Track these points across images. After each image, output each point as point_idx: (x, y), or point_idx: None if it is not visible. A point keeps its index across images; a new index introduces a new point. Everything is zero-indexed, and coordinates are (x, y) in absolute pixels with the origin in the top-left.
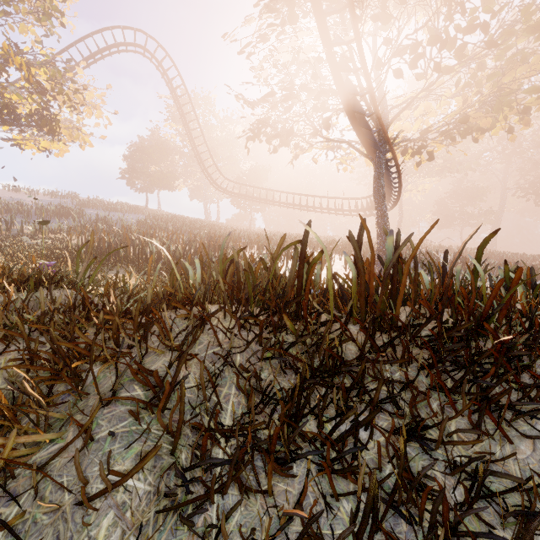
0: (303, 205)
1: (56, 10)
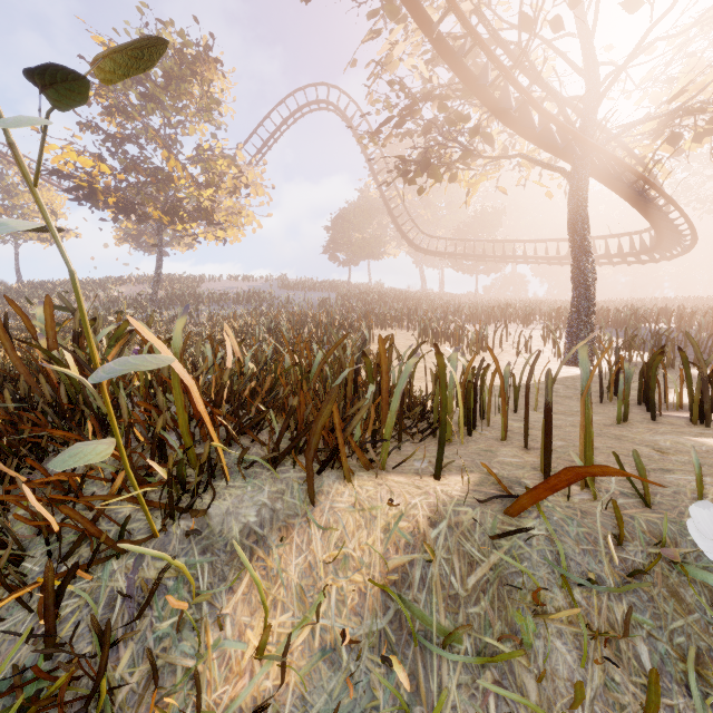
0: (539, 256)
1: (214, 103)
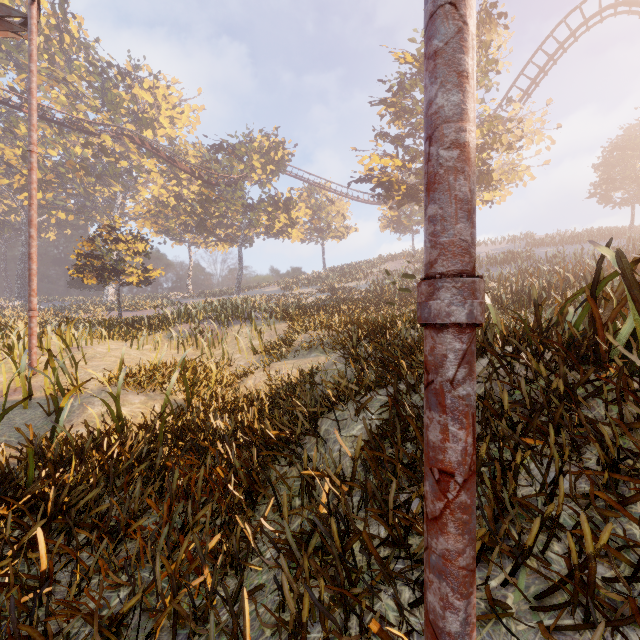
0: None
1: (491, 63)
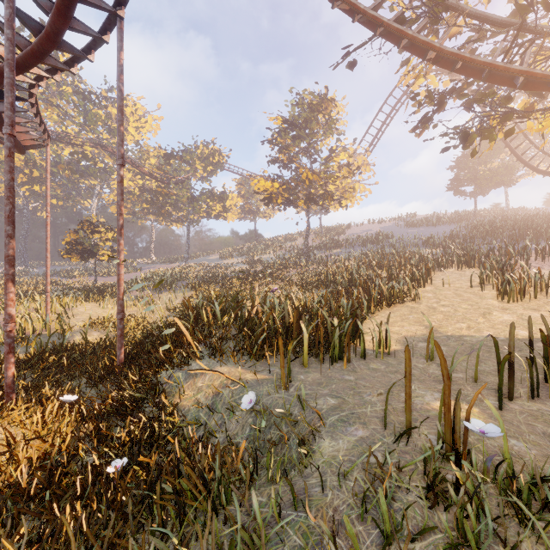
0: None
1: (332, 124)
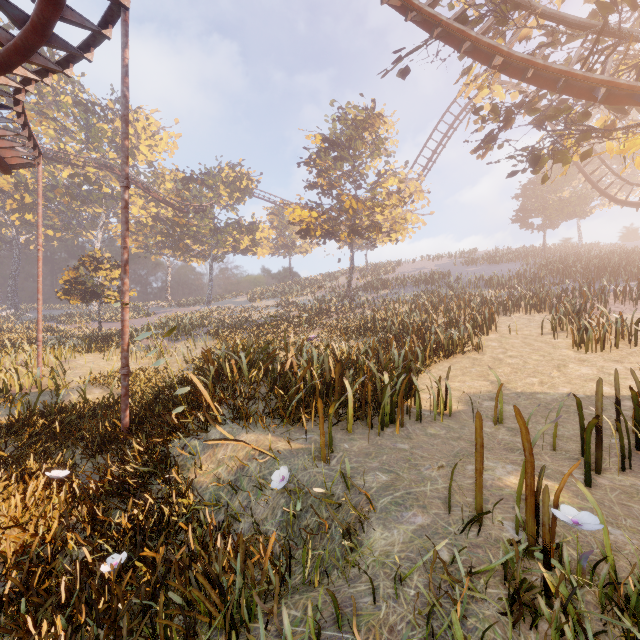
0: None
1: (380, 144)
